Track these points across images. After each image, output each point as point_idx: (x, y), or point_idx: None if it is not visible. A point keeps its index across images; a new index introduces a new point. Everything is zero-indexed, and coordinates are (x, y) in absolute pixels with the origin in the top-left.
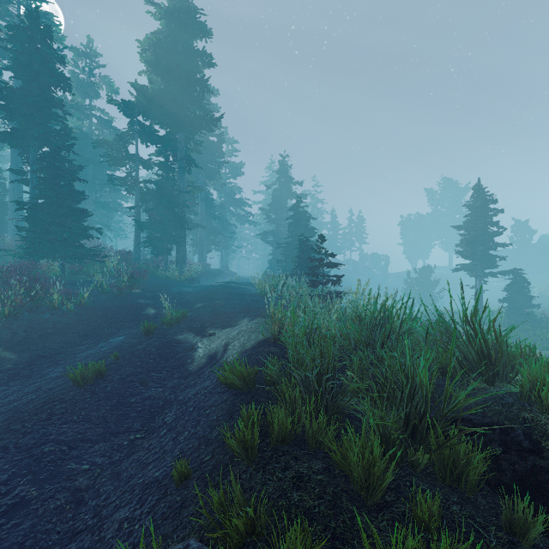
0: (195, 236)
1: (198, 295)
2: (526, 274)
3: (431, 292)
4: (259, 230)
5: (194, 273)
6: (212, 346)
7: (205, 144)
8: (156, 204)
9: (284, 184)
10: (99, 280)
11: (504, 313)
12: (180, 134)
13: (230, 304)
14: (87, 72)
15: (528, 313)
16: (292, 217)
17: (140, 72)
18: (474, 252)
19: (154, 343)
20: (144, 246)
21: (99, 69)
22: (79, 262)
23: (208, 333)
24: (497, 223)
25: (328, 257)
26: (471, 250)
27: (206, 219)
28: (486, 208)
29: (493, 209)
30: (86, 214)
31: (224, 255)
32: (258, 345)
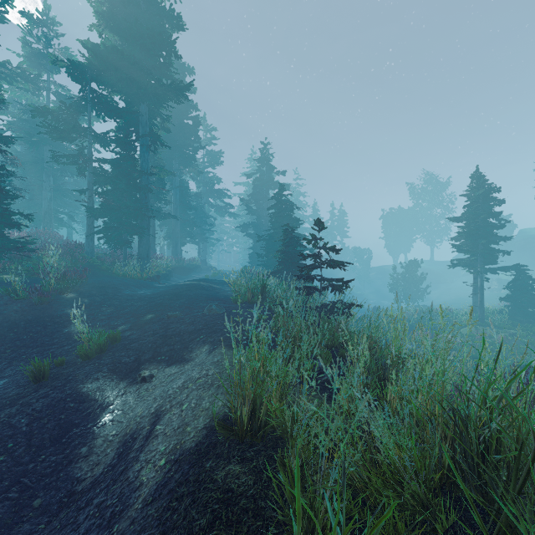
0: (168, 227)
1: (153, 301)
2: (530, 270)
3: (417, 288)
4: (240, 222)
5: (162, 269)
6: (135, 412)
7: (178, 126)
8: (113, 188)
9: (265, 174)
10: (13, 283)
11: (506, 313)
12: (143, 106)
13: (189, 318)
14: (44, 42)
15: (534, 313)
16: (274, 207)
17: (90, 26)
18: (475, 246)
19: (36, 403)
20: (97, 238)
21: (59, 39)
22: (0, 256)
23: (141, 376)
24: (500, 214)
25: (328, 253)
26: (471, 243)
27: (181, 209)
28: (489, 198)
29: (496, 199)
30: (11, 195)
31: (202, 248)
32: (208, 441)
